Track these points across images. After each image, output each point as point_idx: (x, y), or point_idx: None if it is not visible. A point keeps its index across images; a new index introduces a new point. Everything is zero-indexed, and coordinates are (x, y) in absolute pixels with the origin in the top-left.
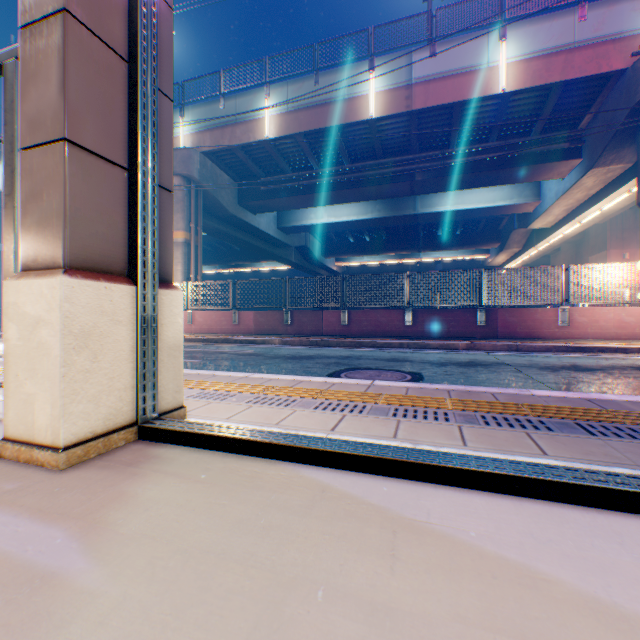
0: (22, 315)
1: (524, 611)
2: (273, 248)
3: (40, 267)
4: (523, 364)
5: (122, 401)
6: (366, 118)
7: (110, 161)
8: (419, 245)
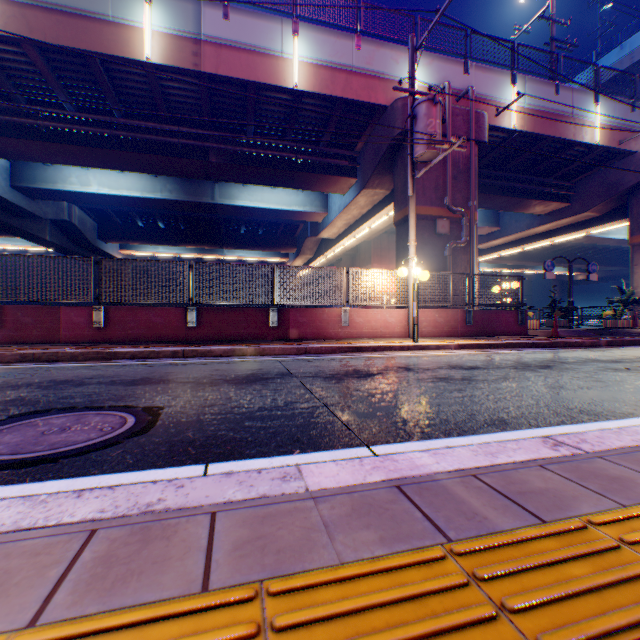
0: None
1: None
2: (7, 215)
3: None
4: (310, 373)
5: None
6: (142, 58)
7: None
8: (223, 241)
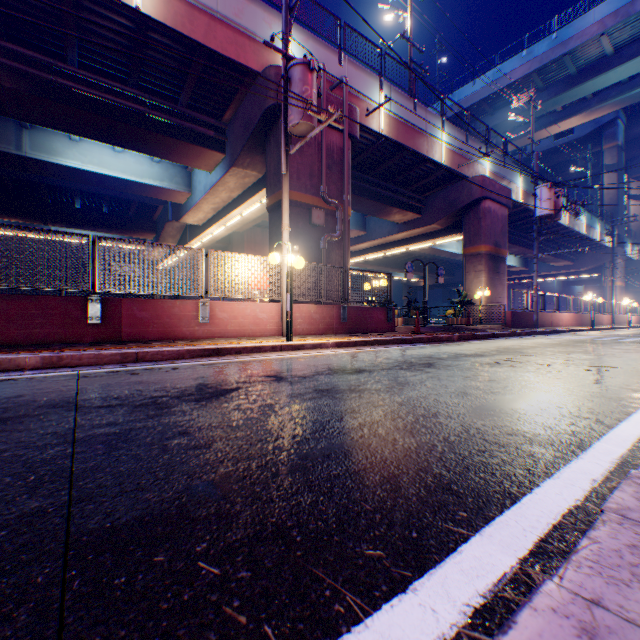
0: None
1: None
2: None
3: None
4: (116, 397)
5: None
6: None
7: None
8: (47, 214)
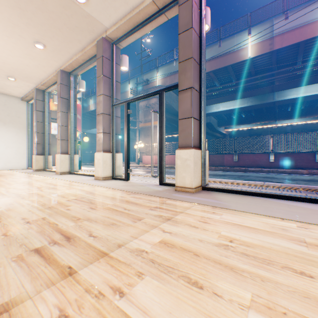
0: (181, 158)
1: None
2: None
3: (184, 147)
4: None
5: (199, 179)
6: (245, 58)
7: (196, 119)
8: (274, 117)
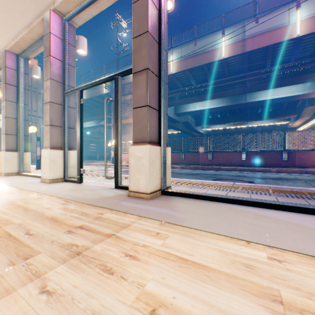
0: (135, 156)
1: (296, 228)
2: (171, 123)
3: (139, 142)
4: (308, 179)
5: (158, 182)
6: (219, 58)
7: (155, 109)
8: (246, 118)
